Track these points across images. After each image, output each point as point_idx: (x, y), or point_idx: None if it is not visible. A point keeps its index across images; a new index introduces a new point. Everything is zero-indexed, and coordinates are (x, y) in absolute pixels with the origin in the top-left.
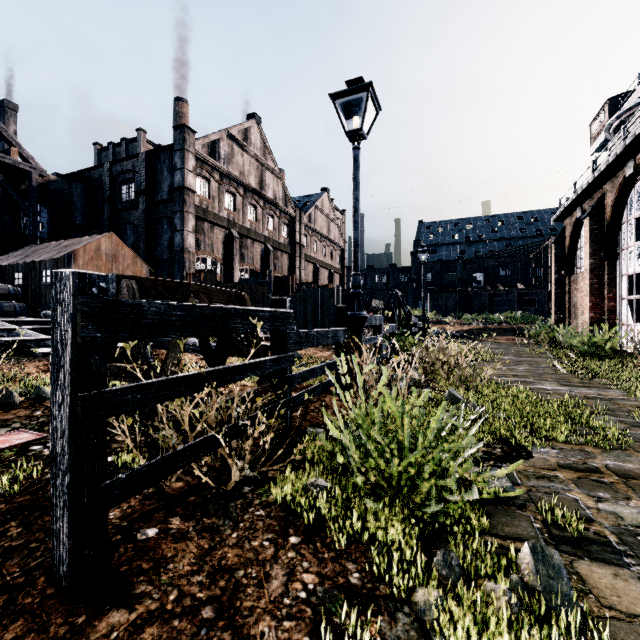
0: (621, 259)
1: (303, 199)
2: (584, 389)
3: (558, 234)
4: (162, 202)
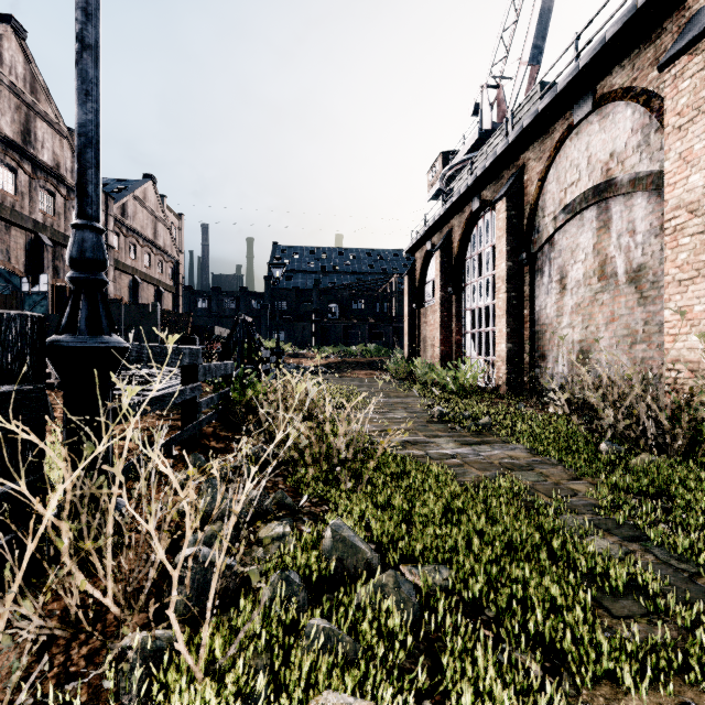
0: (465, 294)
1: (114, 183)
2: (488, 448)
3: (410, 266)
4: None
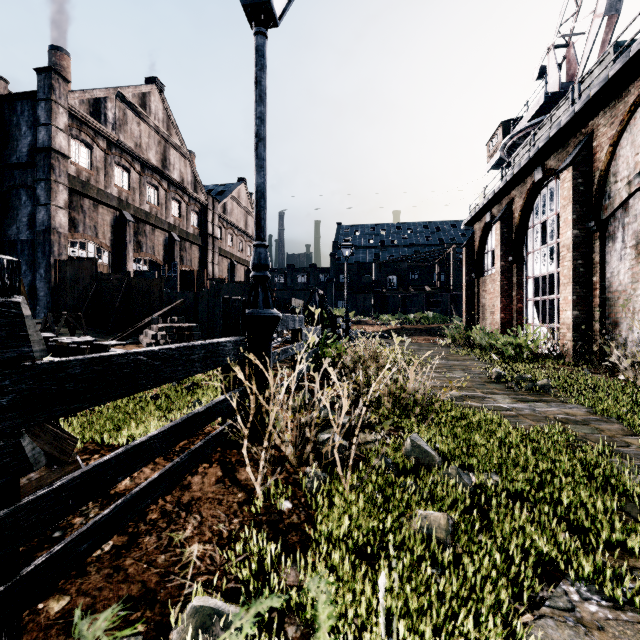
0: (527, 262)
1: (217, 188)
2: (544, 405)
3: (469, 238)
4: (18, 166)
